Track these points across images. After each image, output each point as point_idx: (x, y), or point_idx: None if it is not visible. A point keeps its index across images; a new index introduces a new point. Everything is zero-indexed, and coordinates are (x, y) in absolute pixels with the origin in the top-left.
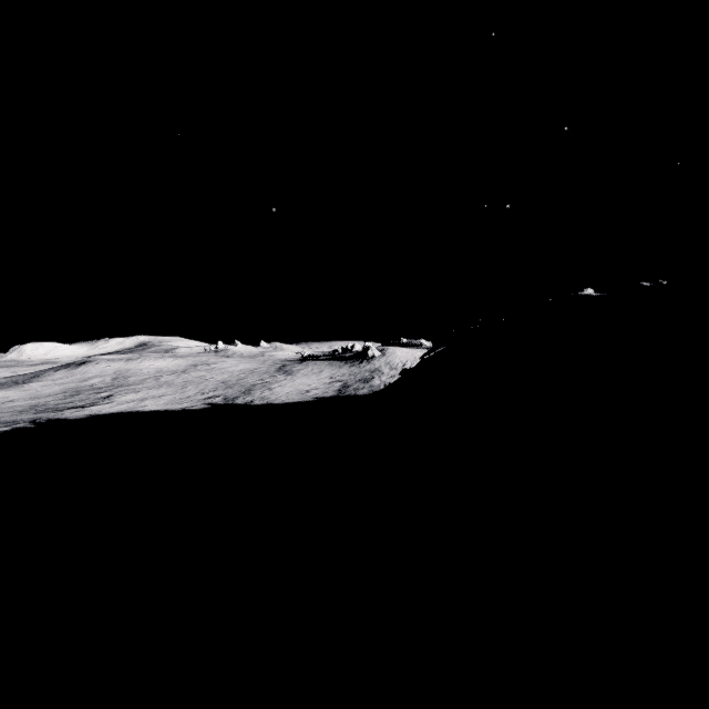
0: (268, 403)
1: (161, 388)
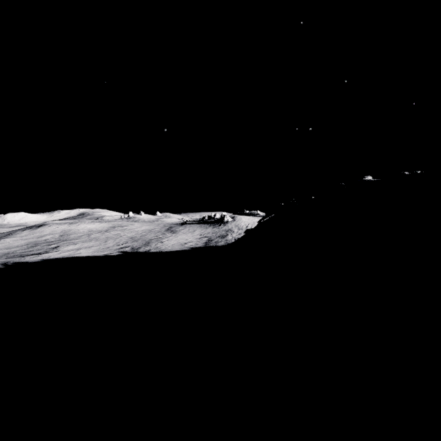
0: (160, 251)
1: (91, 241)
